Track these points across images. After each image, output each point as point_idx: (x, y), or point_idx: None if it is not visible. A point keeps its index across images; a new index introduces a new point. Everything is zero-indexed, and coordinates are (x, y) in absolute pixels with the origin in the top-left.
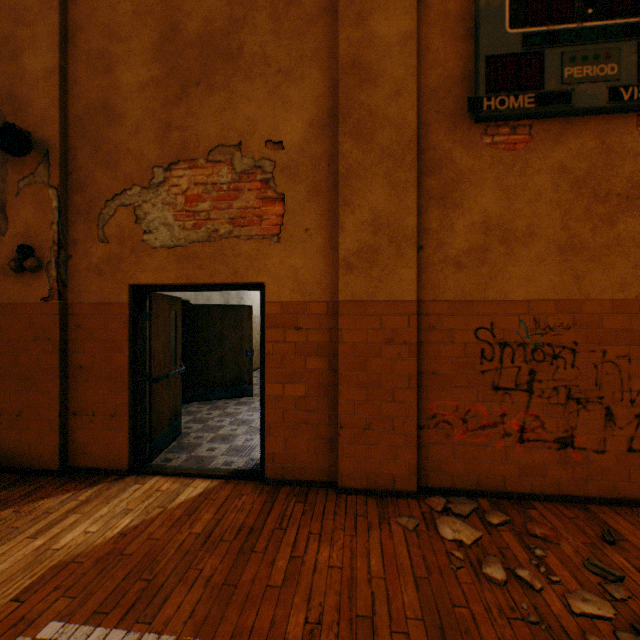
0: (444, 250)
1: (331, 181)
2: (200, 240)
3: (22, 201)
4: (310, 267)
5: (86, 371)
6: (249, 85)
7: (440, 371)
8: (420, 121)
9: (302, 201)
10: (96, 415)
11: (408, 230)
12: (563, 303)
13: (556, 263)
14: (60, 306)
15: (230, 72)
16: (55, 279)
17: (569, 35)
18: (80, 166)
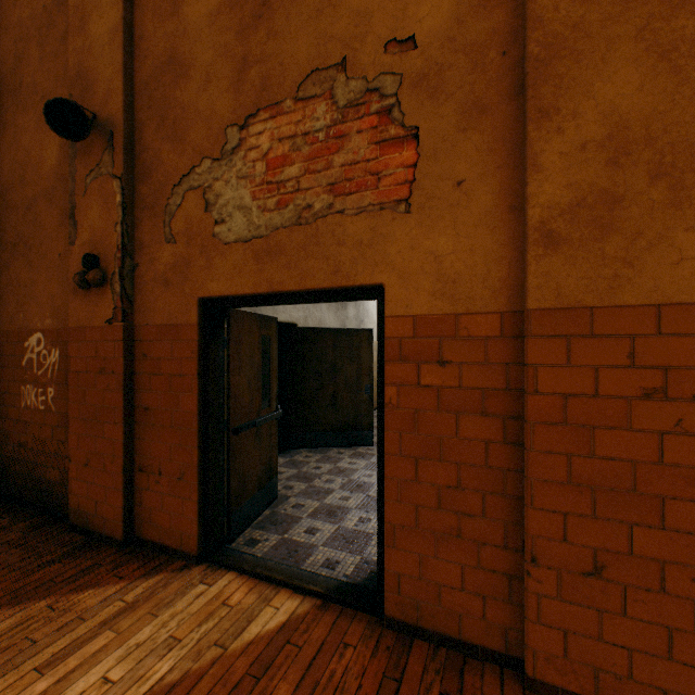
0: None
1: (508, 82)
2: (286, 224)
3: (89, 201)
4: (466, 250)
5: (152, 415)
6: None
7: None
8: None
9: (450, 132)
10: (162, 474)
11: None
12: None
13: None
14: (124, 329)
15: None
16: (119, 295)
17: None
18: (146, 146)
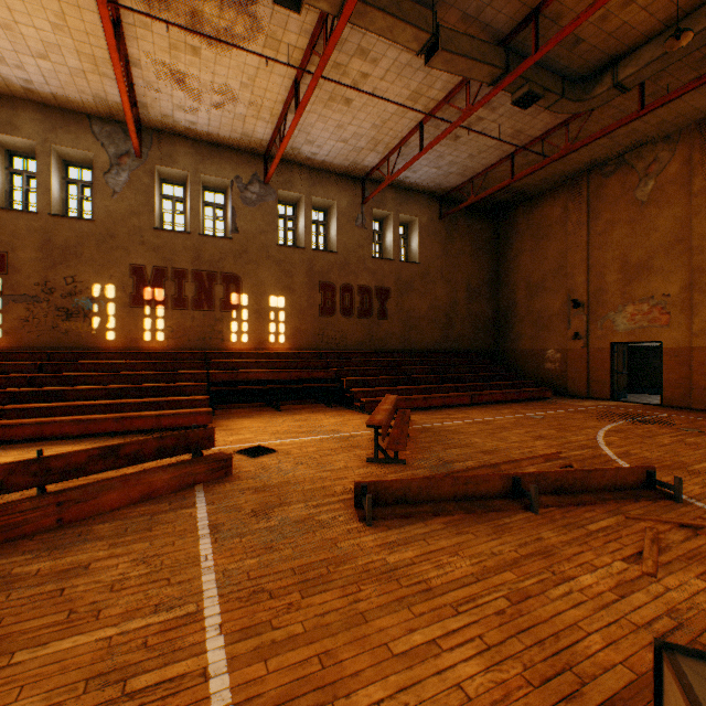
0: None
1: (689, 306)
2: (635, 328)
3: (574, 319)
4: (680, 336)
5: (594, 368)
6: (654, 277)
7: None
8: None
9: (676, 314)
10: (597, 382)
11: None
12: None
13: None
14: (586, 349)
15: (647, 274)
16: (585, 341)
17: None
18: (592, 307)
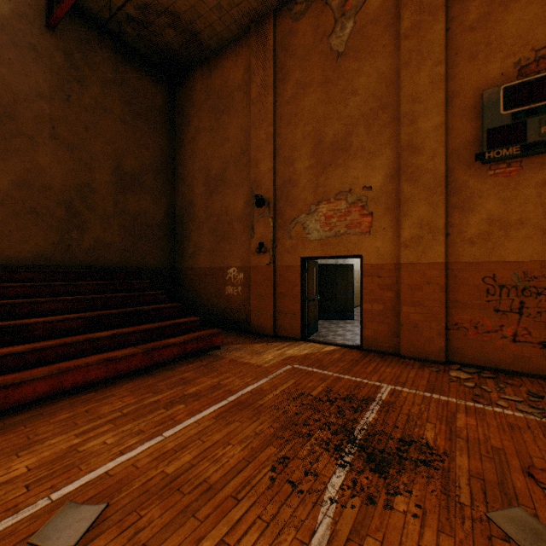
0: (462, 235)
1: (396, 203)
2: (331, 236)
3: (259, 224)
4: (385, 247)
5: (283, 294)
6: (354, 162)
7: (460, 300)
8: (447, 167)
9: (381, 214)
10: (287, 314)
11: (439, 226)
12: (544, 262)
13: (539, 239)
14: (273, 267)
15: (345, 157)
16: (272, 256)
17: (544, 108)
18: (280, 207)
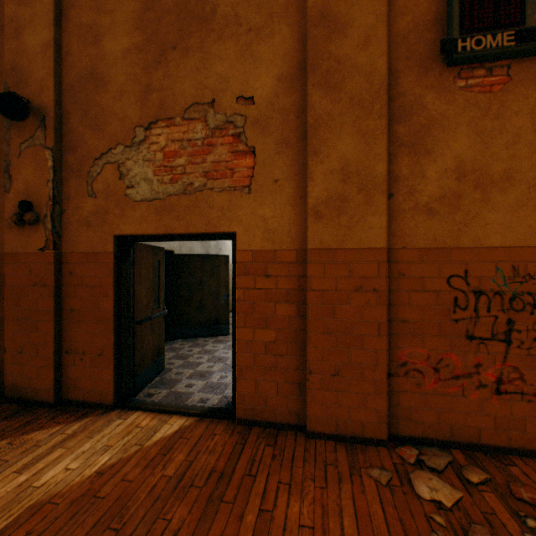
0: (414, 197)
1: (300, 132)
2: (177, 193)
3: (23, 162)
4: (279, 216)
5: (77, 314)
6: (221, 45)
7: (410, 319)
8: (389, 68)
9: (272, 153)
10: (86, 354)
11: (378, 177)
12: None
13: None
14: (55, 255)
15: (204, 34)
16: (50, 231)
17: None
18: (72, 129)
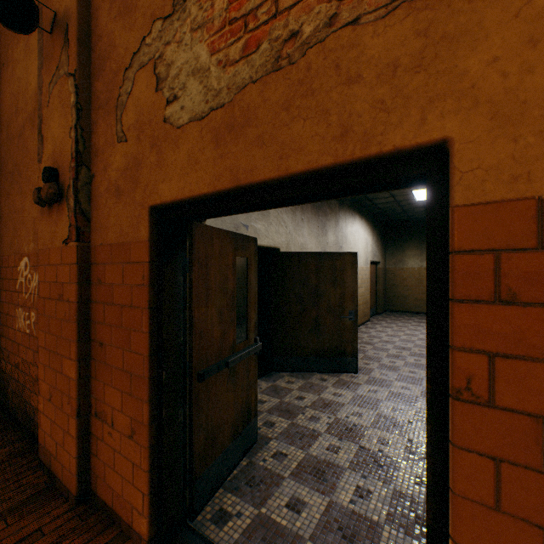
0: None
1: None
2: (256, 75)
3: (52, 111)
4: None
5: (105, 352)
6: None
7: None
8: None
9: None
10: (114, 425)
11: None
12: None
13: None
14: (78, 250)
15: None
16: (72, 211)
17: None
18: (100, 34)
